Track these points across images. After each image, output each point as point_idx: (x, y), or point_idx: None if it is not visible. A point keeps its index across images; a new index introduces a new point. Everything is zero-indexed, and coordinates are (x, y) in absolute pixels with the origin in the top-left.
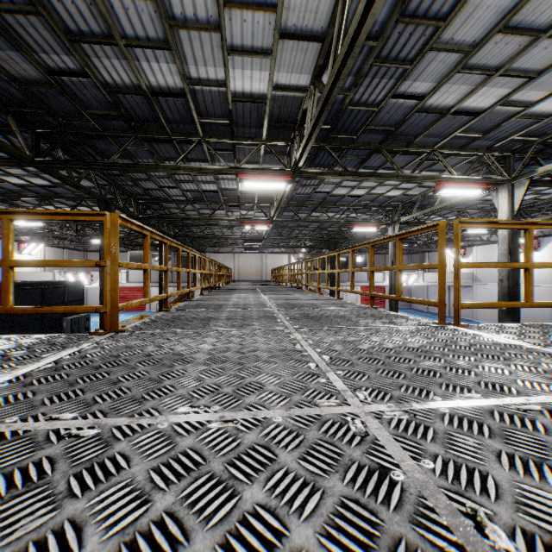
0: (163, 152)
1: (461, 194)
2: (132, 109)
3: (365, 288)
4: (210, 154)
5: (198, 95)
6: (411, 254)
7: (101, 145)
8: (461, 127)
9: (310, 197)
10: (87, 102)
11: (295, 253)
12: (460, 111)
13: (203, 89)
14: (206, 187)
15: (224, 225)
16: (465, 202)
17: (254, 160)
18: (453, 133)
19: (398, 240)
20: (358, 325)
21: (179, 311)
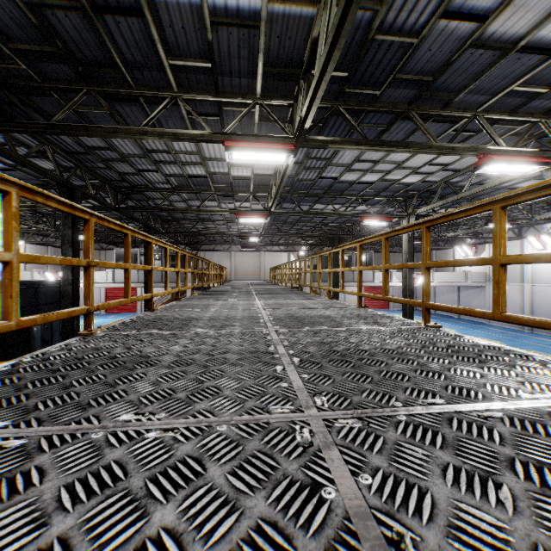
0: (131, 118)
1: (508, 172)
2: (73, 43)
3: (368, 288)
4: (191, 122)
5: (162, 13)
6: (417, 252)
7: (49, 107)
8: (523, 75)
9: (313, 185)
10: (5, 27)
11: (295, 251)
12: (529, 47)
13: (166, 0)
14: (192, 171)
15: (218, 220)
16: (490, 191)
17: (247, 132)
18: (508, 86)
19: (500, 209)
20: (469, 394)
21: (106, 337)
